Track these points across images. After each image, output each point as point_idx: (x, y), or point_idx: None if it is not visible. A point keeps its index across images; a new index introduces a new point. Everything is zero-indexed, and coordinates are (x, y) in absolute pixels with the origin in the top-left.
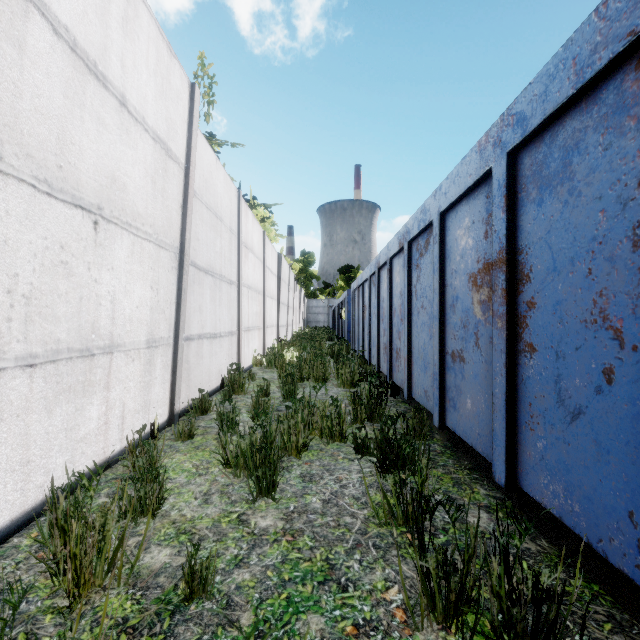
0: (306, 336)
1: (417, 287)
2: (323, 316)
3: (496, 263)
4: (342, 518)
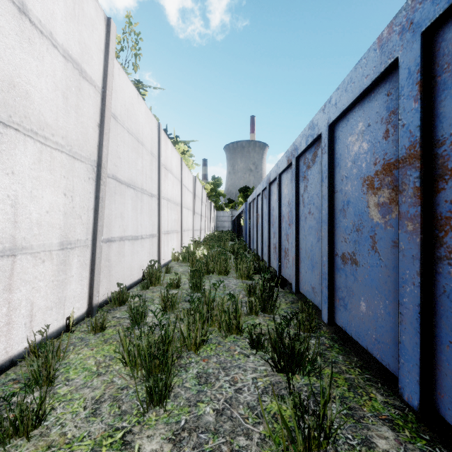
0: (214, 237)
1: (304, 196)
2: (228, 223)
3: (405, 160)
4: (236, 439)
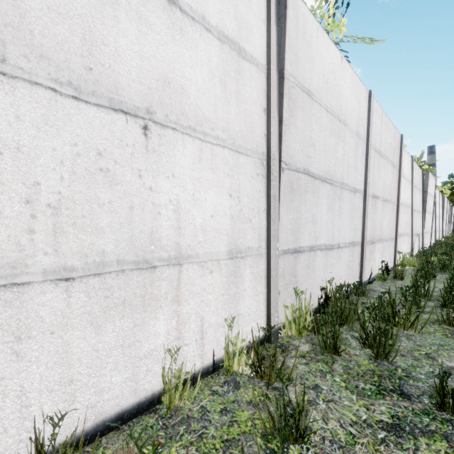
0: None
1: None
2: None
3: None
4: None
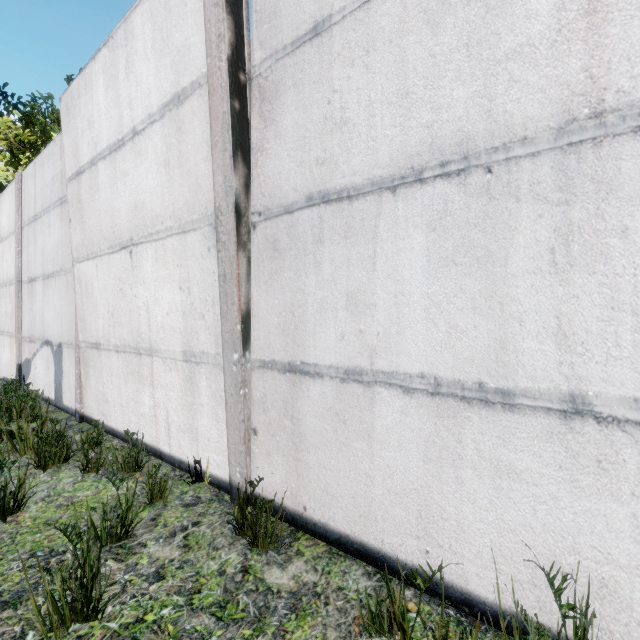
0: None
1: None
2: None
3: None
4: None
